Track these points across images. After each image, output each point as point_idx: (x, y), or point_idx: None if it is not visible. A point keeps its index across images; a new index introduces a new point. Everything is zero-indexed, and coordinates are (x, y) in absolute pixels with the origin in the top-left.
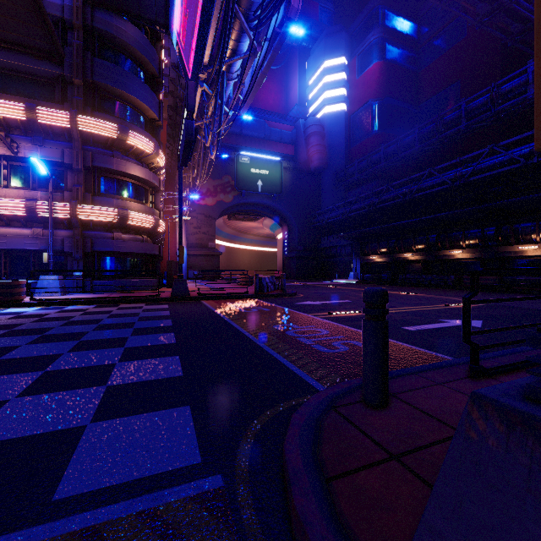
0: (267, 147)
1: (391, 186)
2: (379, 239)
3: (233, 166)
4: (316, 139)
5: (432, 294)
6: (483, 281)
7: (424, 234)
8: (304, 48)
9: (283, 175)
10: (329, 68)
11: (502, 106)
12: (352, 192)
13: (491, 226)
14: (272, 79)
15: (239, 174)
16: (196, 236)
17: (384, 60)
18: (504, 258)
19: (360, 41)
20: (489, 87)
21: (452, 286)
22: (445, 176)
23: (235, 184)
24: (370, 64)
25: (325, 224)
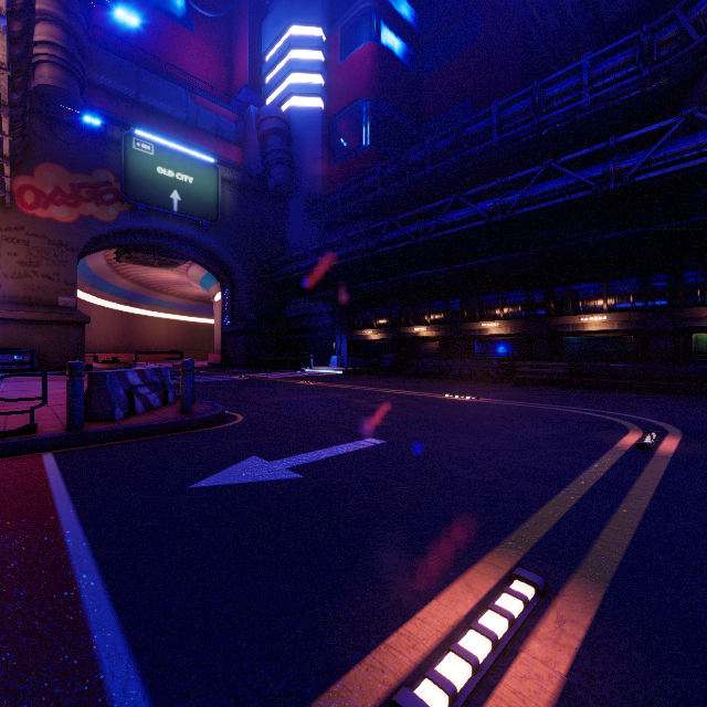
0: (192, 139)
1: (396, 221)
2: (377, 305)
3: (119, 155)
4: (278, 140)
5: (503, 398)
6: (549, 370)
7: (441, 299)
8: (259, 1)
9: (221, 191)
10: (298, 37)
11: (548, 115)
12: (332, 234)
13: (539, 288)
14: (204, 37)
15: (132, 172)
16: (25, 281)
17: (378, 44)
18: (556, 334)
19: (344, 9)
20: (530, 87)
21: (500, 379)
22: (480, 206)
23: (122, 189)
24: (359, 45)
25: (293, 280)
